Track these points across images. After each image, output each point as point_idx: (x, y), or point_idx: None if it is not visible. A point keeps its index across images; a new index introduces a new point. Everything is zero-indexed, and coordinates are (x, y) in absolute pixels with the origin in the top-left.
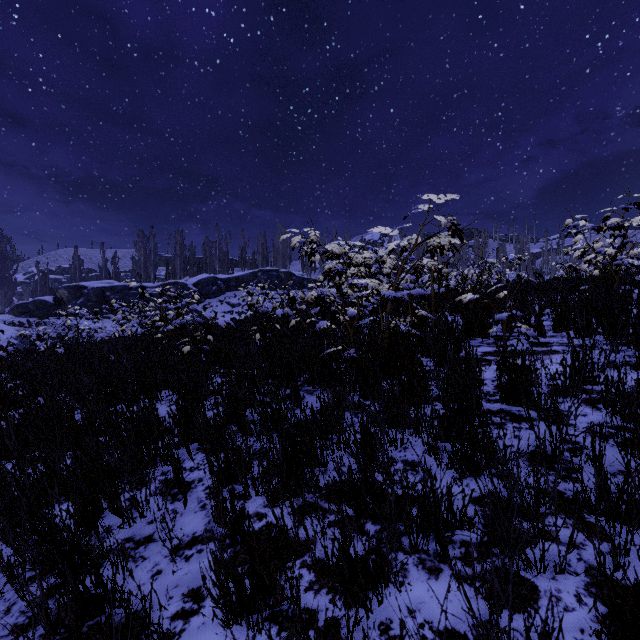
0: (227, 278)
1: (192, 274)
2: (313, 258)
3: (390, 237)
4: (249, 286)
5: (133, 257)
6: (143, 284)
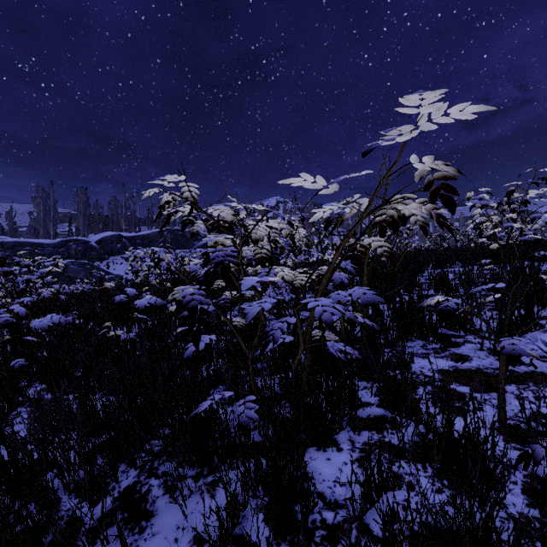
0: (132, 236)
1: (97, 231)
2: (195, 225)
3: (285, 204)
4: (138, 250)
5: (31, 212)
6: (39, 240)
